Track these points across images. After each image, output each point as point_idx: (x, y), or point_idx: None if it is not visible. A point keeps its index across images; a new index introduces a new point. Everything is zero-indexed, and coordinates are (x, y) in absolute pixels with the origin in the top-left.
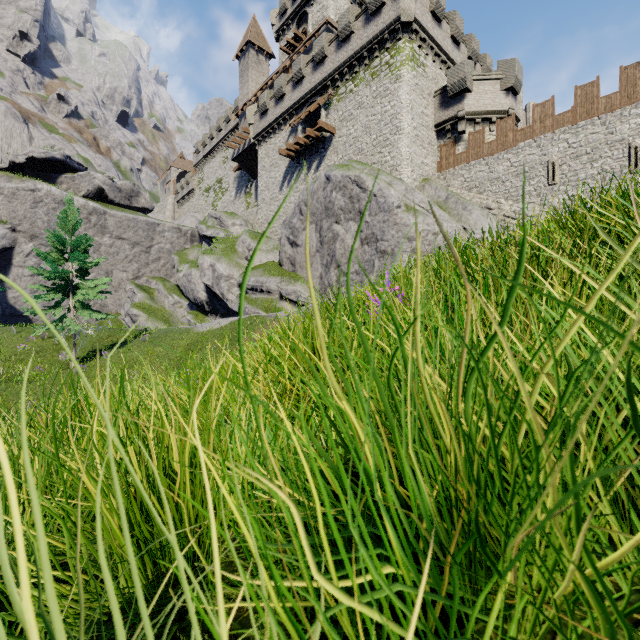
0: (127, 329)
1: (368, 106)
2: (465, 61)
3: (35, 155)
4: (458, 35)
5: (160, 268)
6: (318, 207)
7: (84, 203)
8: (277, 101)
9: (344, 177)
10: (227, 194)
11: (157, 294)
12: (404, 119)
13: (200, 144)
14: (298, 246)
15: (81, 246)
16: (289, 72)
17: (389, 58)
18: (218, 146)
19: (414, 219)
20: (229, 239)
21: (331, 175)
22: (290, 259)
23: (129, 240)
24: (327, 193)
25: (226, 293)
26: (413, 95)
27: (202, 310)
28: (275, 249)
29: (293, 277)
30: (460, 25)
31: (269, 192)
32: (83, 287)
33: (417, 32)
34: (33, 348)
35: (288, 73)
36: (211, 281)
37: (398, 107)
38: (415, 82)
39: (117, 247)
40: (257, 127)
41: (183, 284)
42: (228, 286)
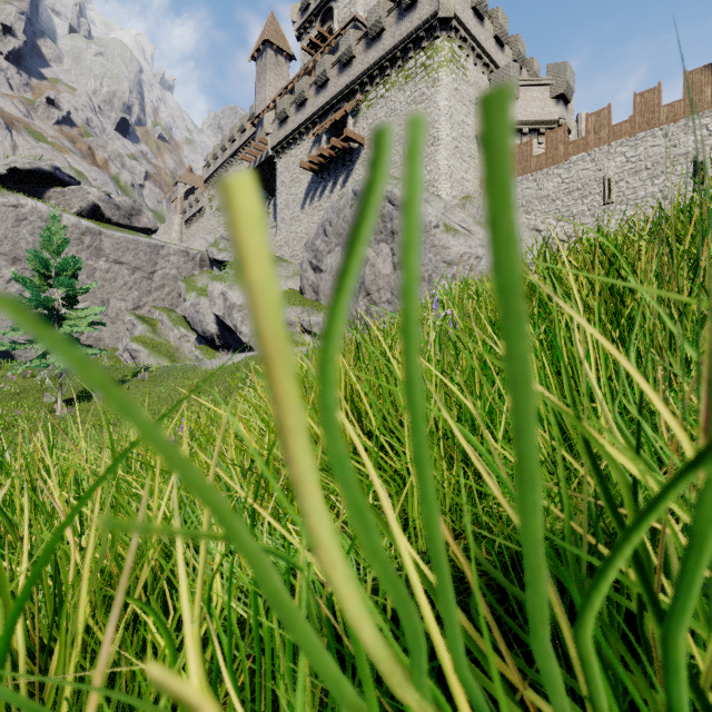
0: (125, 366)
1: (401, 113)
2: (511, 64)
3: (18, 166)
4: (502, 35)
5: (164, 297)
6: (345, 227)
7: (76, 222)
8: (298, 107)
9: None
10: None
11: (161, 326)
12: (442, 128)
13: (211, 156)
14: (322, 271)
15: (68, 270)
16: (312, 75)
17: (425, 59)
18: (231, 159)
19: (454, 241)
20: None
21: (360, 190)
22: (313, 286)
23: (128, 264)
24: (355, 211)
25: (239, 325)
26: (452, 101)
27: (212, 345)
28: (296, 275)
29: (316, 307)
30: (505, 24)
31: (289, 211)
32: (71, 317)
33: (457, 30)
34: (12, 389)
35: (311, 76)
36: (222, 311)
37: (435, 114)
38: (455, 87)
39: (114, 272)
40: (275, 137)
41: (190, 315)
42: (242, 317)
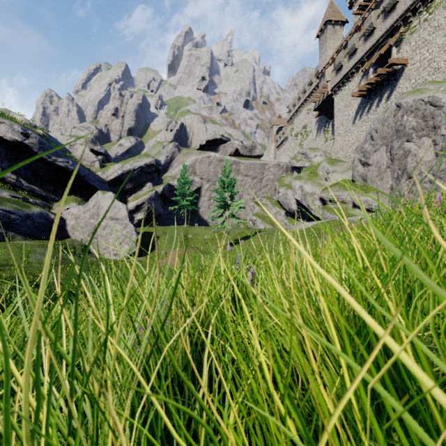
0: (251, 228)
1: (445, 26)
2: None
3: (209, 139)
4: None
5: (267, 191)
6: (388, 131)
7: (229, 159)
8: (350, 56)
9: (416, 101)
10: (310, 135)
11: (266, 207)
12: None
13: (291, 106)
14: (369, 165)
15: (231, 184)
16: (361, 29)
17: None
18: (303, 103)
19: None
20: (312, 167)
21: (402, 102)
22: (362, 176)
23: (251, 176)
24: (397, 118)
25: (310, 205)
26: None
27: (294, 216)
28: (348, 170)
29: (364, 190)
30: None
31: (343, 127)
32: (232, 205)
33: None
34: (210, 237)
35: (360, 30)
36: (300, 197)
37: None
38: None
39: (245, 181)
40: (333, 81)
41: (282, 200)
42: (312, 200)
